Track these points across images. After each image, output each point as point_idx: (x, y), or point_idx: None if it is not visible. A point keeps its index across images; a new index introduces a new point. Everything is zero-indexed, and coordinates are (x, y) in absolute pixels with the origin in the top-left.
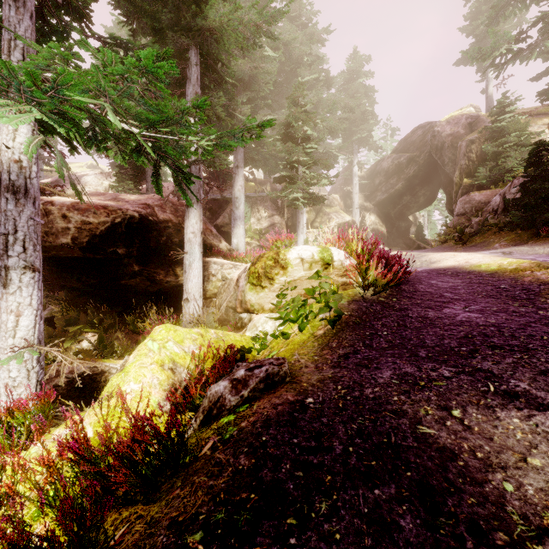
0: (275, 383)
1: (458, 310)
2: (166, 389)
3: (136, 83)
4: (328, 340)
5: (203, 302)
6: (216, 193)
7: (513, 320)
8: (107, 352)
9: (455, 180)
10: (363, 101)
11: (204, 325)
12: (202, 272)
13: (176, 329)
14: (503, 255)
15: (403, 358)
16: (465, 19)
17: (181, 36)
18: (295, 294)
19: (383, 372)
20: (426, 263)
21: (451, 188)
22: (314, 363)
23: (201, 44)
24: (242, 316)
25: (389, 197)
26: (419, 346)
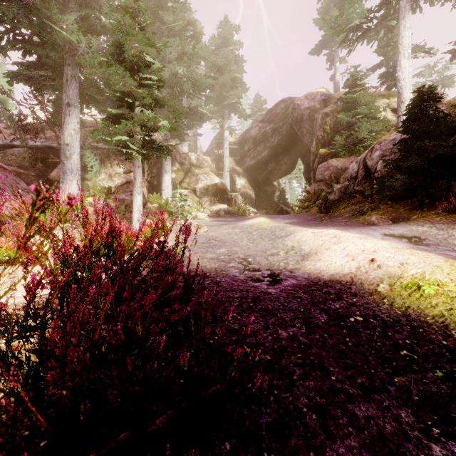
0: None
1: None
2: None
3: None
4: None
5: None
6: (55, 140)
7: None
8: None
9: (313, 150)
10: (232, 68)
11: None
12: None
13: None
14: (414, 244)
15: None
16: (318, 12)
17: None
18: None
19: None
20: (295, 256)
21: (308, 158)
22: None
23: None
24: None
25: (256, 163)
26: None
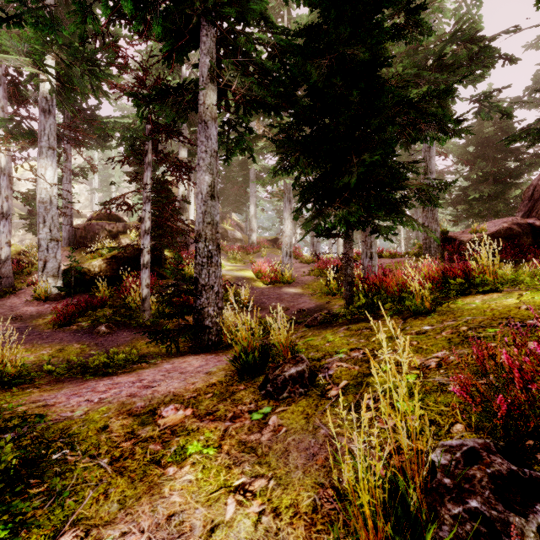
0: None
1: None
2: None
3: None
4: None
5: None
6: None
7: None
8: None
9: None
10: None
11: None
12: None
13: None
14: None
15: None
16: None
17: None
18: None
19: None
20: None
21: None
22: None
23: None
24: None
25: None
26: None
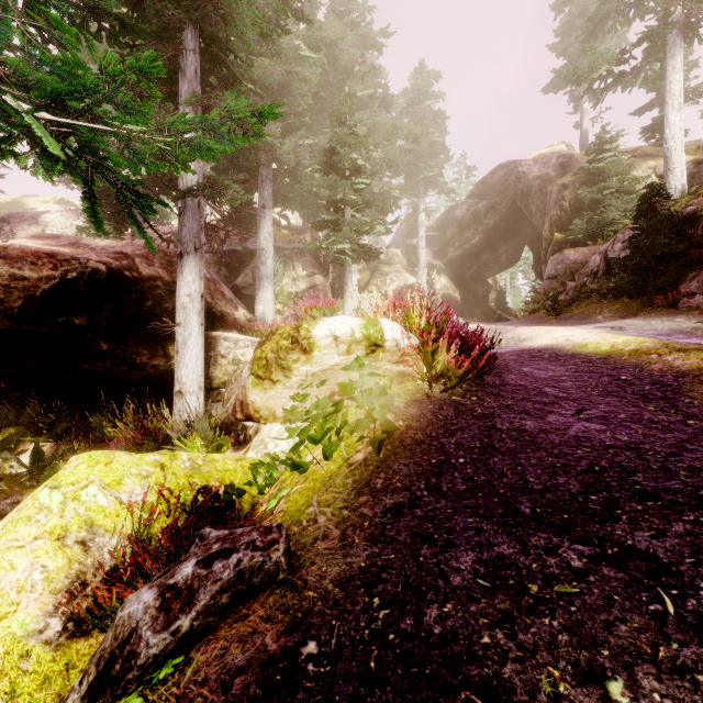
0: (255, 587)
1: (569, 418)
2: (60, 589)
3: (11, 11)
4: (371, 473)
5: (208, 394)
6: (236, 242)
7: (655, 436)
8: (46, 476)
9: (545, 234)
10: (431, 130)
11: (198, 433)
12: (202, 352)
13: (110, 460)
14: (612, 330)
15: (494, 519)
16: (555, 34)
17: (167, 5)
18: (325, 392)
19: (460, 556)
20: (514, 341)
21: (539, 244)
22: (340, 526)
23: (201, 22)
24: (247, 425)
25: (463, 254)
26: (519, 490)
